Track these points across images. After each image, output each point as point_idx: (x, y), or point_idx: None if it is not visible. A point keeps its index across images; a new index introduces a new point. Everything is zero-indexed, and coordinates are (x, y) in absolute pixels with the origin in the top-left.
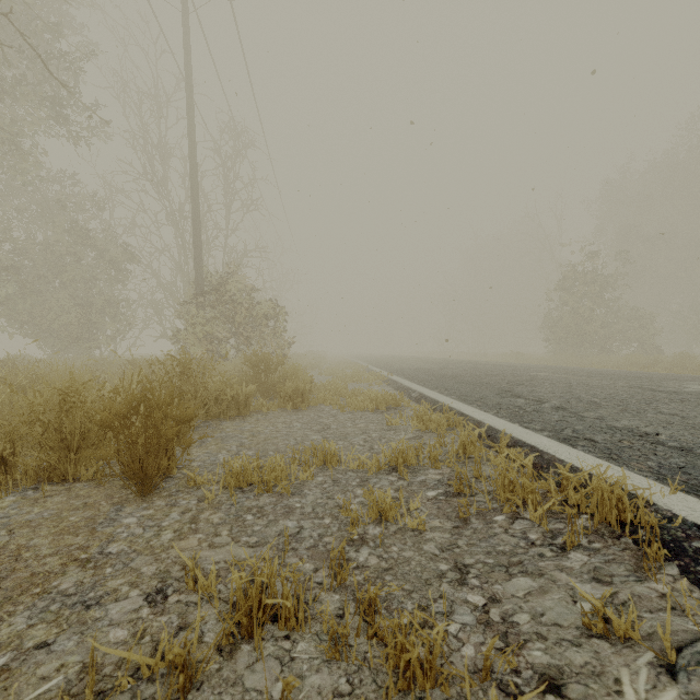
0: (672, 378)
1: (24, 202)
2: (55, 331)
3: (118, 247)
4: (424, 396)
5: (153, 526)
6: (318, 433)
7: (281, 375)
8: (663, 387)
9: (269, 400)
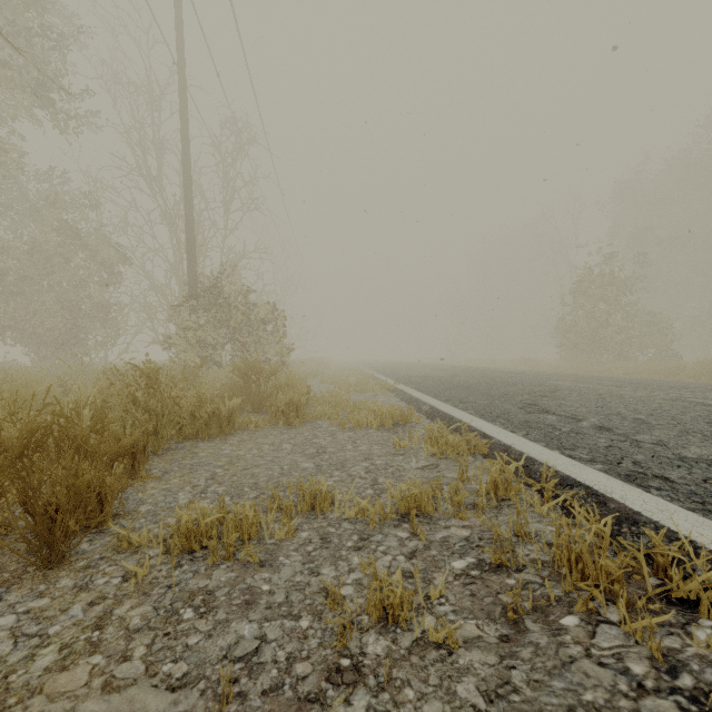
0: (711, 389)
1: (8, 200)
2: (40, 337)
3: (108, 248)
4: (437, 410)
5: (33, 636)
6: (311, 459)
7: (274, 386)
8: (711, 400)
9: (261, 414)
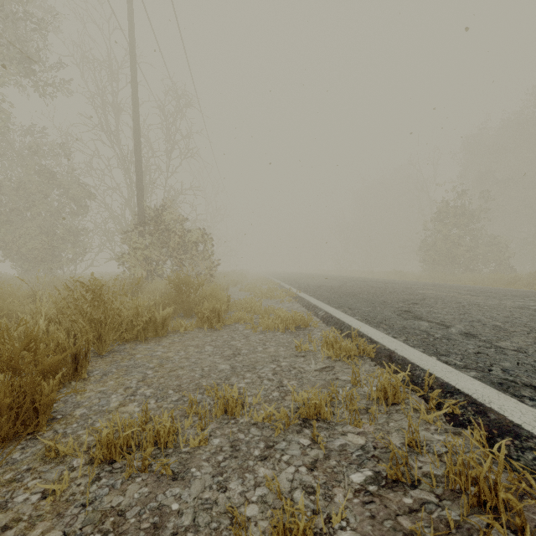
0: None
1: None
2: (24, 255)
3: (77, 186)
4: (330, 316)
5: None
6: (227, 361)
7: (201, 295)
8: None
9: (190, 318)
